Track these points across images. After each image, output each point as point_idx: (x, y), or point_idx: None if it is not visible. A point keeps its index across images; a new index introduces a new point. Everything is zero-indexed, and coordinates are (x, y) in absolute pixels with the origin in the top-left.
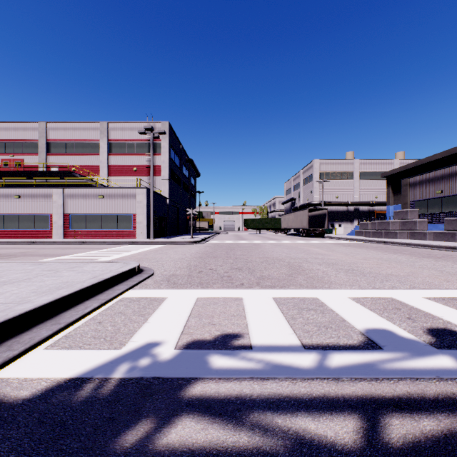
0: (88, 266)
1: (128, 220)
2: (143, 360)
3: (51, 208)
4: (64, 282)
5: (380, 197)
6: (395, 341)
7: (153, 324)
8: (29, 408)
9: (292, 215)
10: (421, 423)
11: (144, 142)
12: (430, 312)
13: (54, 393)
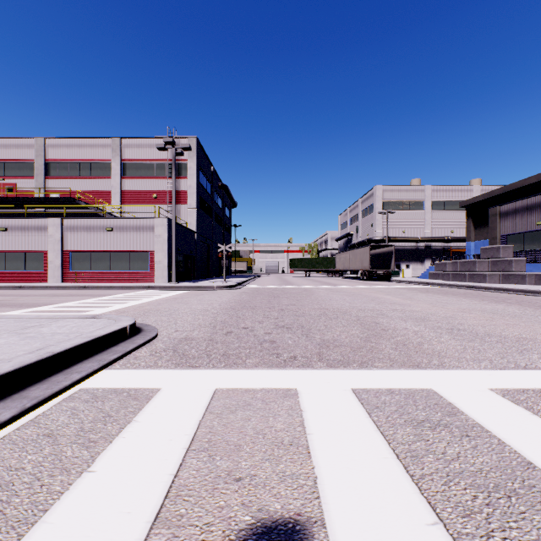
0: (53, 326)
1: (143, 259)
2: None
3: (47, 244)
4: None
5: (456, 232)
6: None
7: (99, 479)
8: None
9: (349, 253)
10: None
11: (166, 162)
12: None
13: None
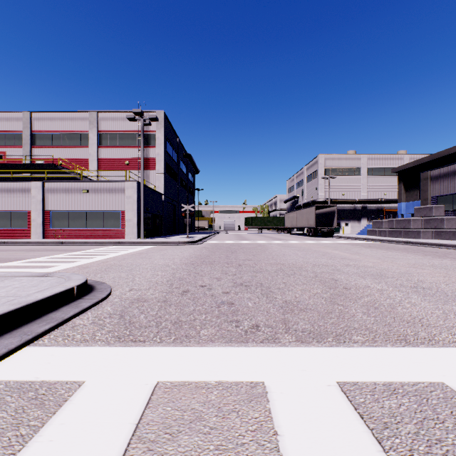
0: None
1: (116, 217)
2: None
3: (30, 204)
4: None
5: (389, 194)
6: None
7: None
8: None
9: (297, 213)
10: None
11: (137, 133)
12: None
13: None
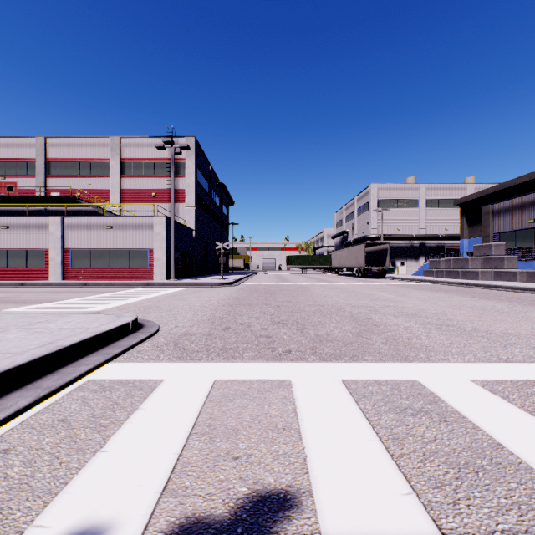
0: (59, 321)
1: (143, 256)
2: None
3: (47, 242)
4: None
5: (451, 229)
6: None
7: (111, 457)
8: None
9: (345, 251)
10: None
11: (165, 161)
12: None
13: None
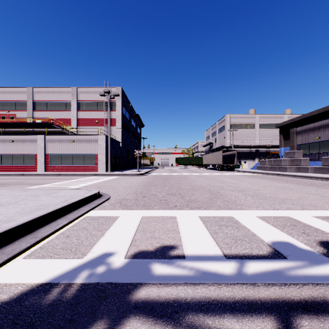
0: (61, 192)
1: (91, 158)
2: (100, 268)
3: (36, 150)
4: (42, 205)
5: (274, 142)
6: (295, 252)
7: (108, 238)
8: (6, 310)
9: (210, 154)
10: (326, 324)
11: (103, 102)
12: (319, 228)
13: (27, 297)
